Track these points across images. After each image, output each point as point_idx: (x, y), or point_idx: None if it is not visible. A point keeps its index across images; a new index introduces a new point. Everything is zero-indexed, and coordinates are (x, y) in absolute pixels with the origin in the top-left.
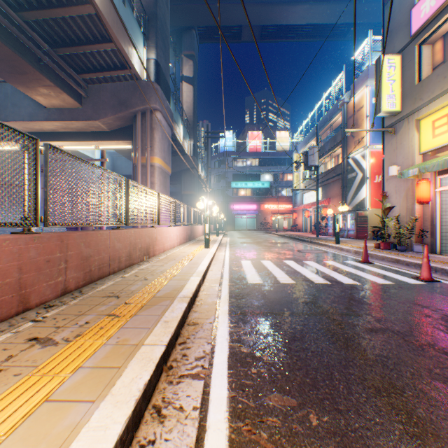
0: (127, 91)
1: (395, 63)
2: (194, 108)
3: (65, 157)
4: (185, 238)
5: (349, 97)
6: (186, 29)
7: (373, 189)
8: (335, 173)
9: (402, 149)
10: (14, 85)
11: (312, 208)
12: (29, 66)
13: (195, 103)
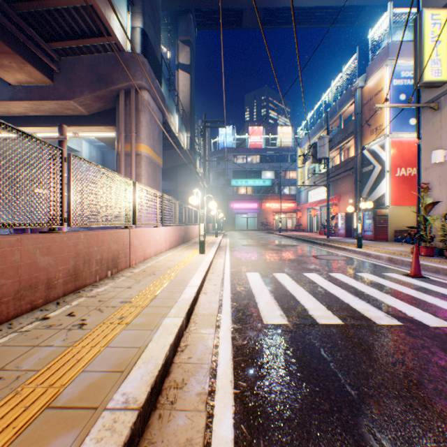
0: (107, 64)
1: (440, 19)
2: (191, 98)
3: None
4: (178, 240)
5: (364, 82)
6: (182, 12)
7: (394, 183)
8: (346, 167)
9: None
10: None
11: (318, 206)
12: None
13: (192, 93)
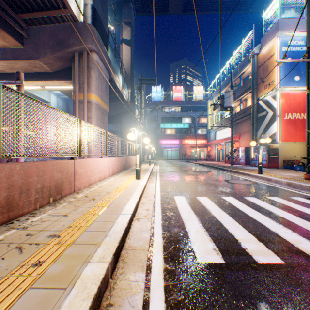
0: (64, 32)
1: None
2: (132, 64)
3: None
4: (119, 168)
5: (259, 50)
6: (125, 1)
7: (283, 125)
8: (245, 113)
9: None
10: None
11: (224, 142)
12: None
13: (132, 60)
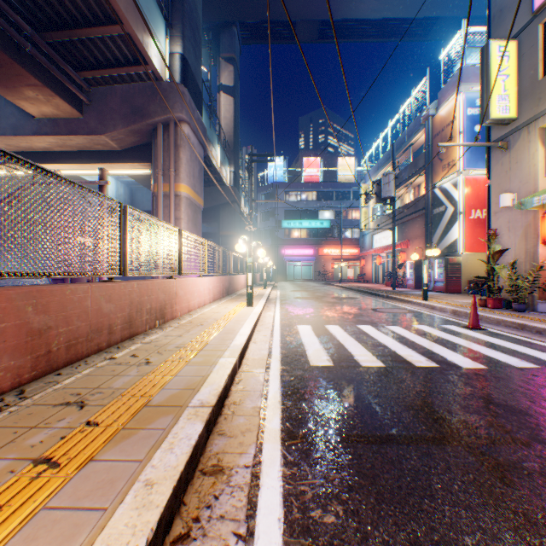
0: (143, 95)
1: (508, 51)
2: (235, 125)
3: None
4: (222, 292)
5: (435, 109)
6: (225, 24)
7: (468, 227)
8: (416, 207)
9: (518, 170)
10: None
11: (385, 253)
12: (3, 55)
13: (236, 119)
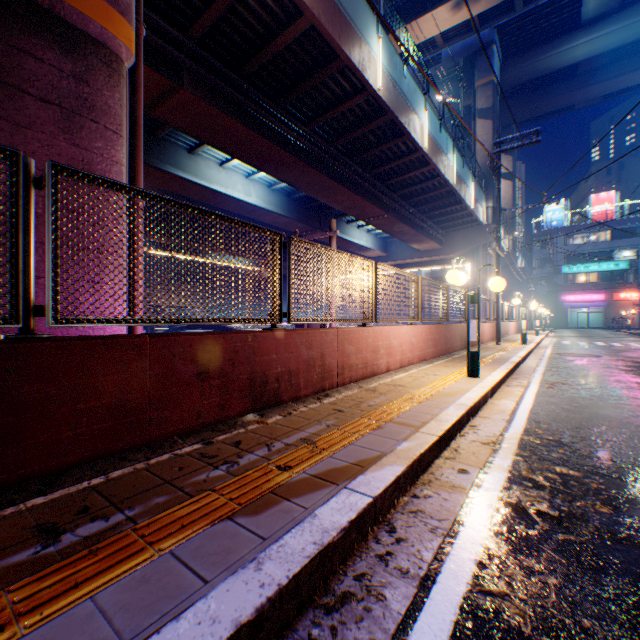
0: (471, 233)
1: None
2: (512, 202)
3: None
4: (515, 330)
5: None
6: (503, 127)
7: None
8: None
9: None
10: (412, 246)
11: None
12: (428, 240)
13: (513, 196)
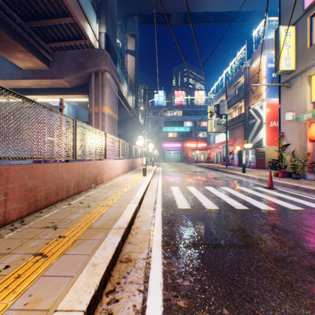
0: (83, 56)
1: (290, 32)
2: (136, 73)
3: (4, 93)
4: (128, 168)
5: (250, 64)
6: (130, 15)
7: (268, 131)
8: (239, 120)
9: (296, 99)
10: None
11: (221, 146)
12: (5, 34)
13: (136, 69)
